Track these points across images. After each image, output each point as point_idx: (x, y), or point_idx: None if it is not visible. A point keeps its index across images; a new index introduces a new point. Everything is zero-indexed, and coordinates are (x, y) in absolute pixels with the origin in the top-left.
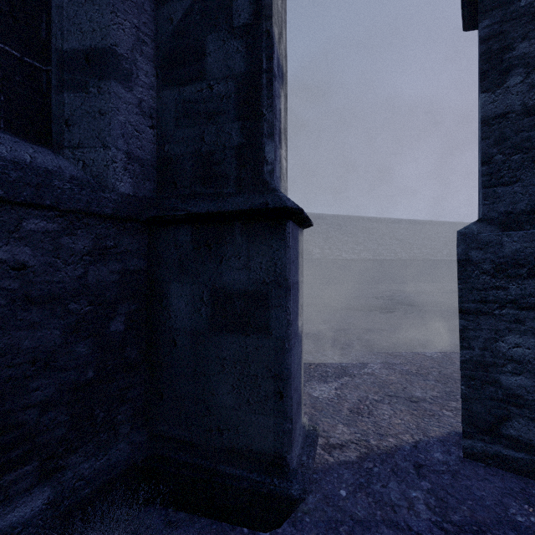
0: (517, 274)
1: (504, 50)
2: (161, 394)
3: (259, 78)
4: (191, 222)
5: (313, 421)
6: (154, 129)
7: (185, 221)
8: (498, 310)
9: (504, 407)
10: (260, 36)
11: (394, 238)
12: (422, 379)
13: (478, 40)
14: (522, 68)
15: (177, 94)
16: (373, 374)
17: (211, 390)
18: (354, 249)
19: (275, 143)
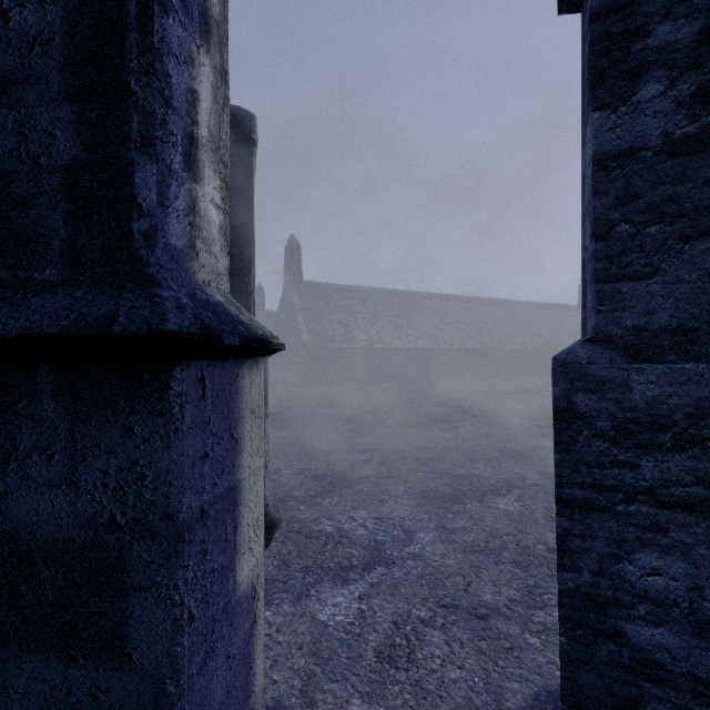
0: (654, 442)
1: (632, 35)
2: None
3: (120, 1)
4: None
5: (308, 695)
6: None
7: None
8: (623, 505)
9: (633, 682)
10: None
11: (459, 321)
12: (494, 562)
13: (587, 18)
14: (662, 69)
15: None
16: (422, 555)
17: None
18: (409, 335)
19: (163, 164)
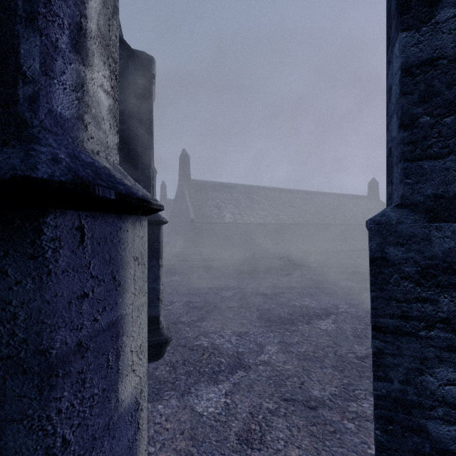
0: (450, 283)
1: None
2: None
3: None
4: None
5: None
6: None
7: None
8: (425, 331)
9: None
10: None
11: (292, 205)
12: (319, 367)
13: None
14: None
15: None
16: (269, 362)
17: None
18: (260, 214)
19: (47, 39)
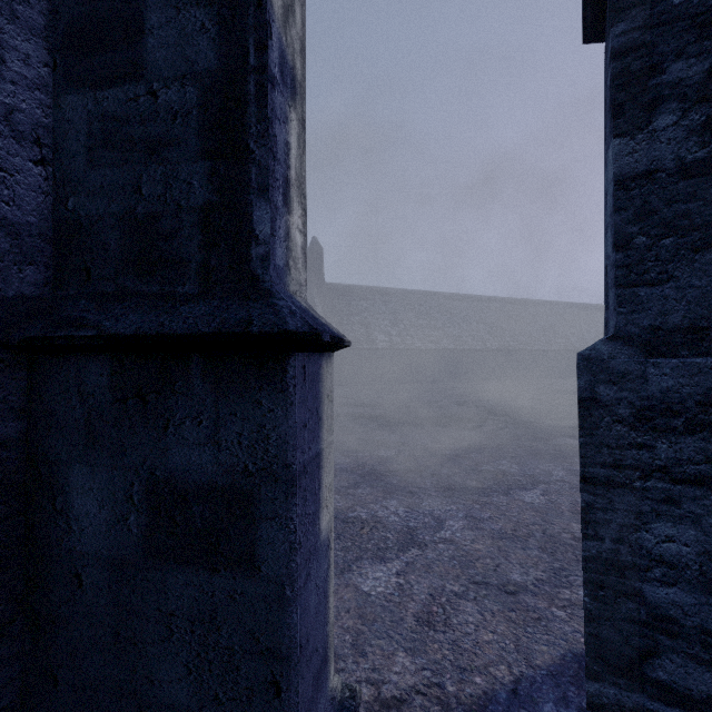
0: (668, 426)
1: (649, 72)
2: (54, 676)
3: (242, 83)
4: (109, 350)
5: (359, 648)
6: (46, 167)
7: (96, 348)
8: (640, 481)
9: (649, 635)
10: (244, 4)
11: (481, 322)
12: (521, 547)
13: (609, 55)
14: (675, 101)
15: (92, 103)
16: (452, 540)
17: (148, 674)
18: (430, 336)
19: (273, 204)
